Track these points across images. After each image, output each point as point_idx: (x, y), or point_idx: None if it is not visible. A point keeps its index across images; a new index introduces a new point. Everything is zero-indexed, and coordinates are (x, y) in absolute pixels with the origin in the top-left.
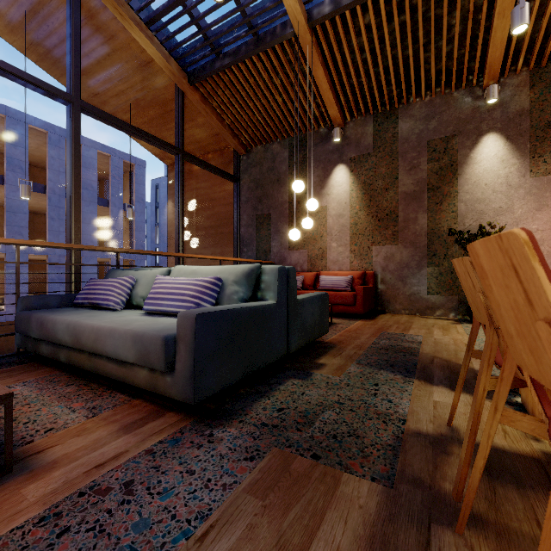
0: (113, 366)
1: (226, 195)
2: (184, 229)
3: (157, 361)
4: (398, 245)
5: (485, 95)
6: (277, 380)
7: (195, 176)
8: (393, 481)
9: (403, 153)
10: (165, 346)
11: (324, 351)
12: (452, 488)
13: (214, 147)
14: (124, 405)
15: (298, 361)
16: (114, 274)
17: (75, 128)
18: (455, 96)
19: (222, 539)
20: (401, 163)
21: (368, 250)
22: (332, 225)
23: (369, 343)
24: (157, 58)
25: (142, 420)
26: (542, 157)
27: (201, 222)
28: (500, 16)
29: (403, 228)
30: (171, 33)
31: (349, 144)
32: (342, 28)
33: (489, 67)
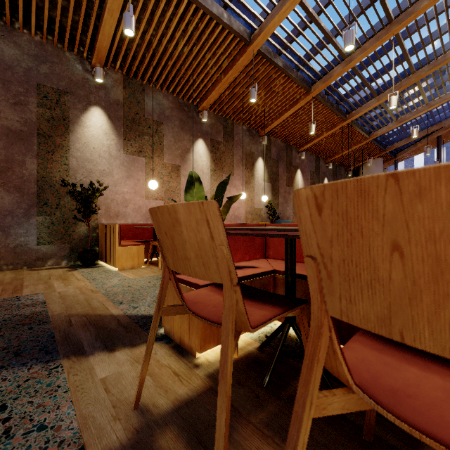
0: None
1: None
2: None
3: None
4: None
5: (94, 73)
6: None
7: None
8: None
9: (5, 81)
10: None
11: None
12: None
13: None
14: None
15: None
16: None
17: None
18: (67, 56)
19: None
20: (3, 91)
21: None
22: None
23: None
24: None
25: None
26: (130, 141)
27: None
28: (110, 13)
29: (5, 169)
30: None
31: None
32: None
33: (98, 50)
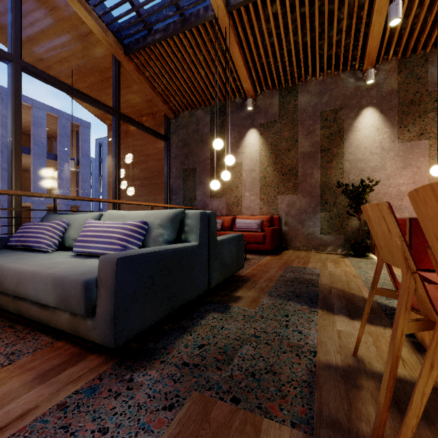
0: (36, 309)
1: (158, 151)
2: (122, 180)
3: (77, 305)
4: (298, 195)
5: (365, 77)
6: (199, 314)
7: (132, 135)
8: (313, 426)
9: (302, 121)
10: (85, 290)
11: (240, 284)
12: (369, 430)
13: (148, 111)
14: (45, 348)
15: (218, 294)
16: (48, 218)
17: (15, 85)
18: (341, 77)
19: None
20: (300, 129)
21: (274, 199)
22: (246, 178)
23: (278, 276)
24: (95, 30)
25: (61, 366)
26: (407, 127)
27: (136, 174)
28: (378, 14)
29: (302, 181)
30: (108, 8)
31: (260, 112)
32: (254, 15)
33: (368, 55)
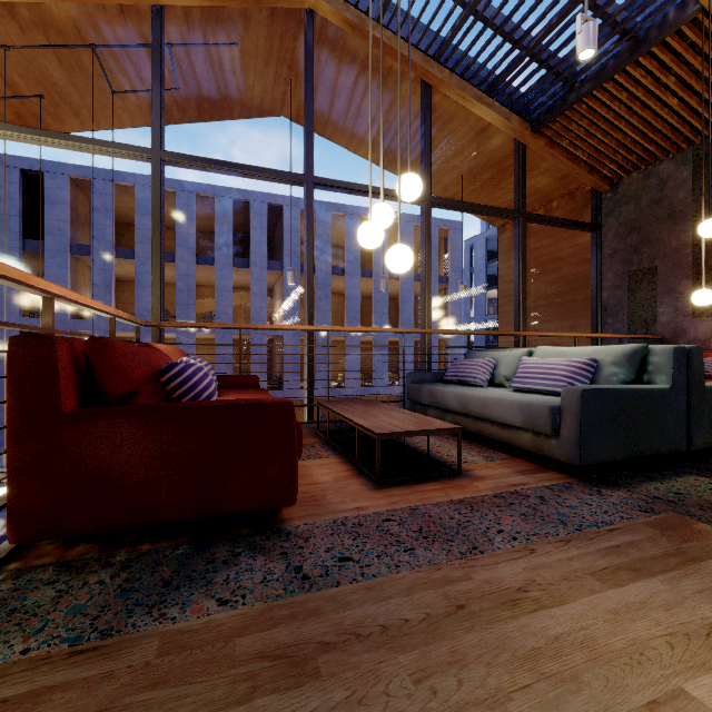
0: (496, 429)
1: (579, 250)
2: None
3: (544, 425)
4: None
5: None
6: (672, 473)
7: (534, 233)
8: None
9: None
10: (551, 414)
11: None
12: None
13: (561, 192)
14: (509, 460)
15: (705, 463)
16: (473, 355)
17: (427, 224)
18: None
19: (626, 535)
20: None
21: None
22: None
23: None
24: (496, 123)
25: (531, 471)
26: None
27: (541, 290)
28: None
29: None
30: (513, 89)
31: None
32: None
33: None
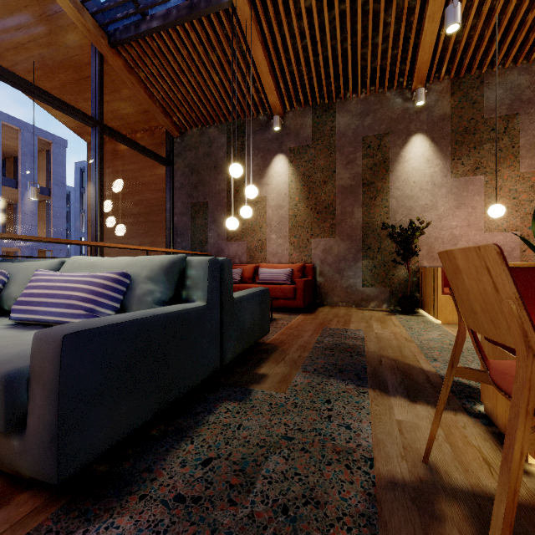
0: None
1: (158, 179)
2: (108, 215)
3: None
4: (335, 238)
5: (414, 98)
6: (206, 405)
7: (121, 156)
8: None
9: (340, 147)
10: (6, 391)
11: (265, 356)
12: None
13: (144, 126)
14: None
15: (234, 372)
16: None
17: None
18: (387, 96)
19: None
20: (339, 156)
21: (307, 243)
22: (272, 217)
23: (313, 343)
24: (65, 7)
25: None
26: (461, 159)
27: (128, 208)
28: (430, 20)
29: (340, 221)
30: None
31: (289, 134)
32: (282, 7)
33: (418, 70)
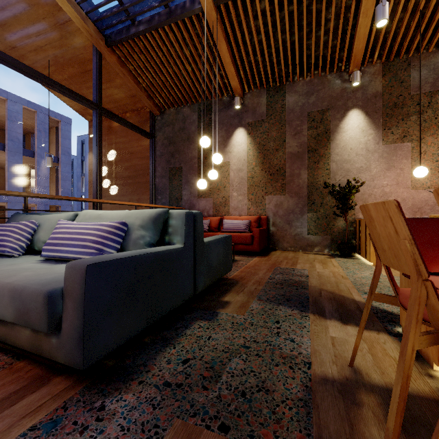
0: None
1: (143, 149)
2: (104, 178)
3: (38, 321)
4: (285, 195)
5: (351, 79)
6: (184, 323)
7: (115, 131)
8: None
9: (289, 121)
10: (48, 303)
11: (228, 288)
12: None
13: (132, 107)
14: (2, 370)
15: (204, 299)
16: (15, 218)
17: None
18: (328, 78)
19: None
20: (288, 129)
21: (262, 199)
22: (233, 178)
23: (266, 279)
24: (73, 17)
25: (18, 393)
26: (391, 129)
27: (119, 172)
28: (364, 16)
29: (289, 181)
30: None
31: (247, 111)
32: (242, 10)
33: (354, 57)
